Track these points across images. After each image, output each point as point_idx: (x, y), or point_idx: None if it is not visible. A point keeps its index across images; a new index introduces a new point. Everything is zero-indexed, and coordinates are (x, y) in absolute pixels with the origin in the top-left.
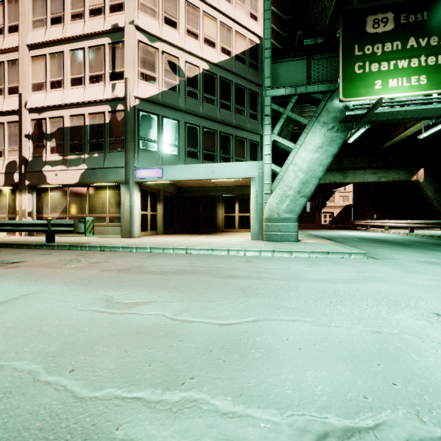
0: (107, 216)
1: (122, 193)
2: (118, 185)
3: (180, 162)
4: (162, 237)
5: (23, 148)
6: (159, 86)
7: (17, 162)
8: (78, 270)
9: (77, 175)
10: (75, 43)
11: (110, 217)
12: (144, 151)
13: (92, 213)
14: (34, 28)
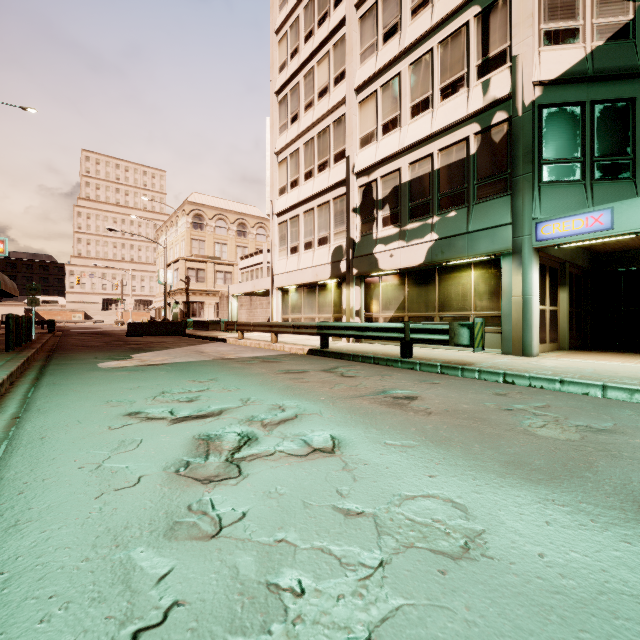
0: (471, 315)
1: (505, 273)
2: (493, 258)
3: (638, 192)
4: (594, 358)
5: (350, 227)
6: (584, 42)
7: (343, 246)
8: (611, 459)
9: (422, 251)
10: (417, 50)
11: (477, 316)
12: (551, 186)
13: (444, 310)
14: (361, 63)
